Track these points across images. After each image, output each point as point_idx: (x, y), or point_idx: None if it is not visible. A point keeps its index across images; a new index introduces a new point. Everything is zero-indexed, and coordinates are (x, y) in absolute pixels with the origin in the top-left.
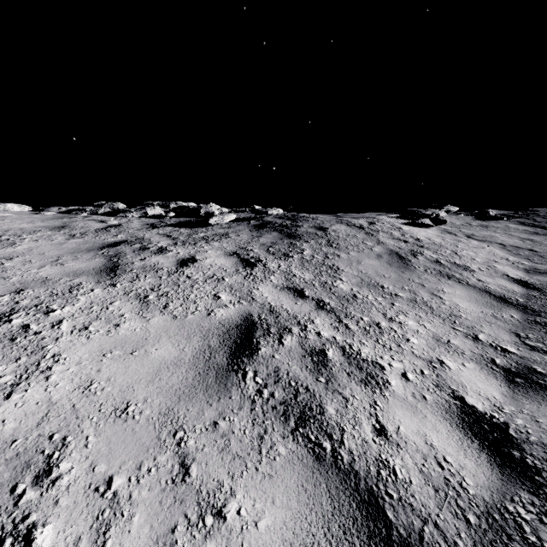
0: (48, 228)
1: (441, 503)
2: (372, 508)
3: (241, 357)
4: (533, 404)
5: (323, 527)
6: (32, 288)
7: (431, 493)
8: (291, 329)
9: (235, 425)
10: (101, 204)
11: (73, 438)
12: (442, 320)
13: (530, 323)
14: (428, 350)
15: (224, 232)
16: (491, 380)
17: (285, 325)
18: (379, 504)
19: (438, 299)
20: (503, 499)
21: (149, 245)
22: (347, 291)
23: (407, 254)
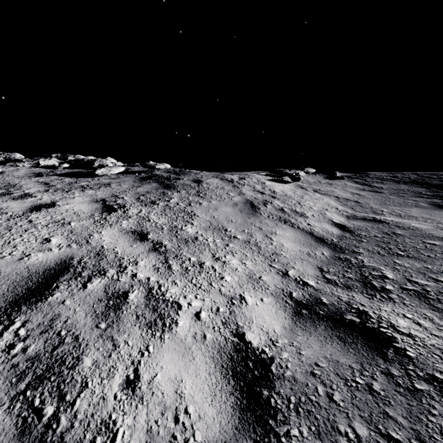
0: None
1: None
2: None
3: (21, 305)
4: (305, 335)
5: None
6: None
7: None
8: (106, 272)
9: None
10: None
11: None
12: (264, 258)
13: (334, 259)
14: (236, 287)
15: (107, 182)
16: (280, 313)
17: (104, 267)
18: None
19: (269, 240)
20: None
21: (14, 191)
22: (191, 234)
23: (259, 203)
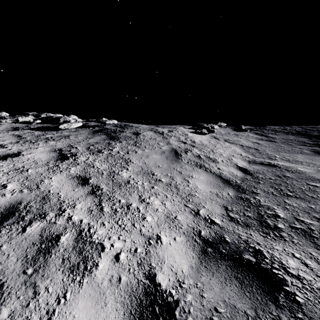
0: None
1: None
2: None
3: None
4: (208, 276)
5: None
6: None
7: None
8: (46, 215)
9: None
10: None
11: None
12: (181, 199)
13: (237, 199)
14: (154, 227)
15: (67, 135)
16: (189, 252)
17: (45, 211)
18: None
19: (186, 183)
20: None
21: None
22: (125, 178)
23: (181, 151)
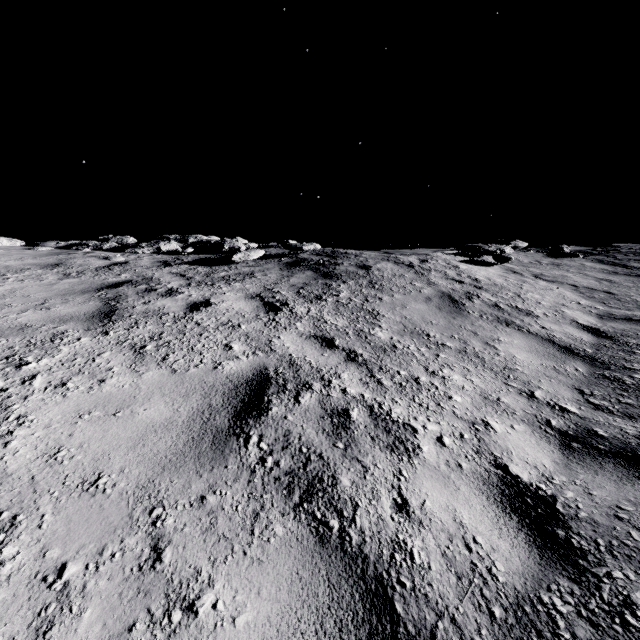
0: (39, 266)
1: (463, 593)
2: (378, 600)
3: (246, 419)
4: (589, 474)
5: (315, 624)
6: (7, 337)
7: (452, 581)
8: (311, 385)
9: (226, 500)
10: (107, 238)
11: (26, 517)
12: (494, 374)
13: (597, 378)
14: (472, 410)
15: (249, 271)
16: (543, 445)
17: (306, 380)
18: (387, 595)
19: (492, 350)
20: (538, 588)
21: (156, 286)
22: (385, 341)
23: (461, 297)
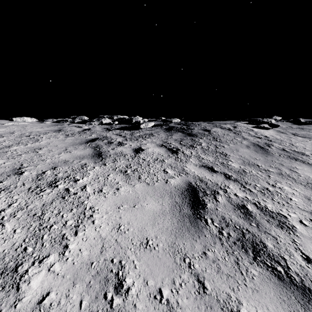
0: (52, 131)
1: None
2: None
3: (198, 209)
4: None
5: None
6: (61, 166)
7: None
8: (218, 192)
9: (217, 254)
10: (75, 117)
11: (125, 262)
12: (303, 186)
13: None
14: (307, 206)
15: (150, 133)
16: None
17: (213, 189)
18: None
19: (296, 173)
20: None
21: (112, 141)
22: (238, 168)
23: (264, 145)
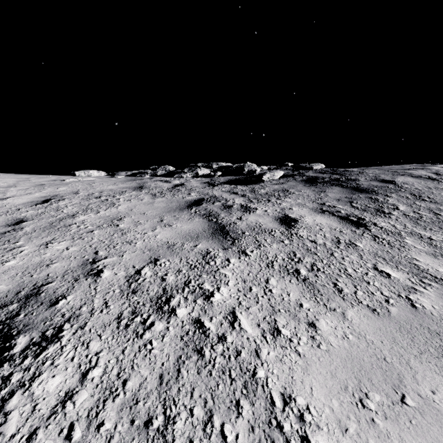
0: (130, 189)
1: None
2: None
3: None
4: None
5: None
6: (165, 257)
7: None
8: None
9: None
10: (156, 168)
11: None
12: None
13: None
14: None
15: (281, 188)
16: None
17: None
18: None
19: None
20: None
21: (228, 203)
22: None
23: None
